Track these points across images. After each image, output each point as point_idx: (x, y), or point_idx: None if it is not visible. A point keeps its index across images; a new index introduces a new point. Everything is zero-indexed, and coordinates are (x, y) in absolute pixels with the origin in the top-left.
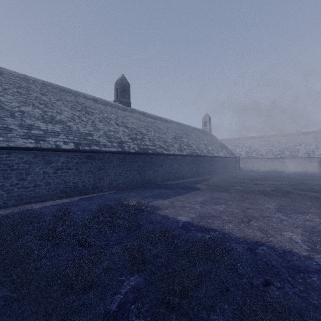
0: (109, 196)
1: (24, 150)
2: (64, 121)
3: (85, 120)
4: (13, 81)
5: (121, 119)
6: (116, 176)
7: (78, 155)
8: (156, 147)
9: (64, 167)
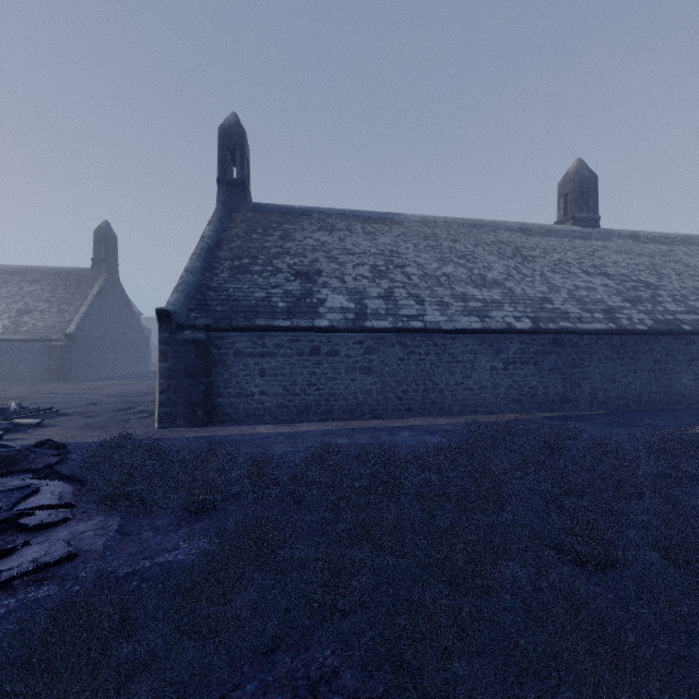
0: (605, 420)
1: (468, 334)
2: (499, 280)
3: (527, 274)
4: (415, 229)
5: (587, 259)
6: (603, 382)
7: (538, 339)
8: (697, 315)
9: (518, 360)
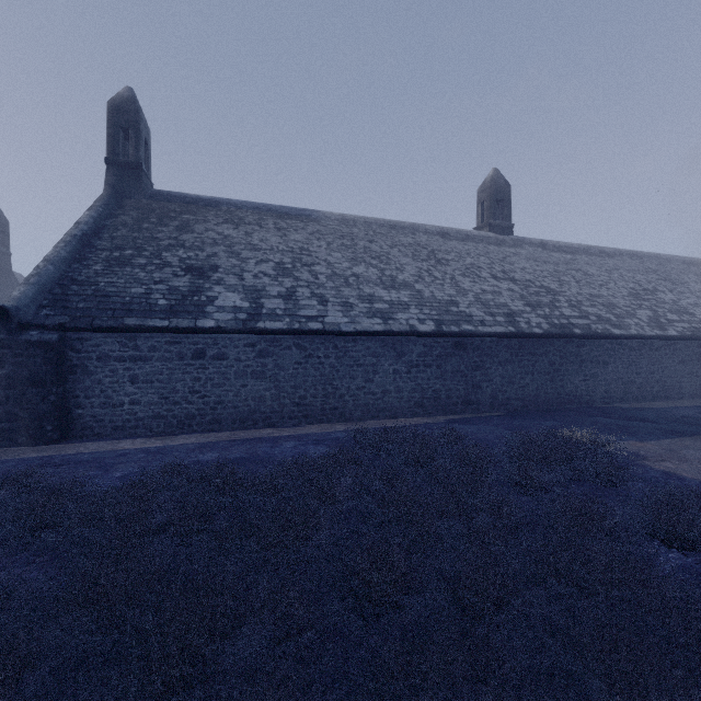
0: (500, 421)
1: (371, 336)
2: (409, 282)
3: (438, 277)
4: (333, 228)
5: (498, 264)
6: (503, 384)
7: (441, 341)
8: (588, 320)
9: (421, 362)
